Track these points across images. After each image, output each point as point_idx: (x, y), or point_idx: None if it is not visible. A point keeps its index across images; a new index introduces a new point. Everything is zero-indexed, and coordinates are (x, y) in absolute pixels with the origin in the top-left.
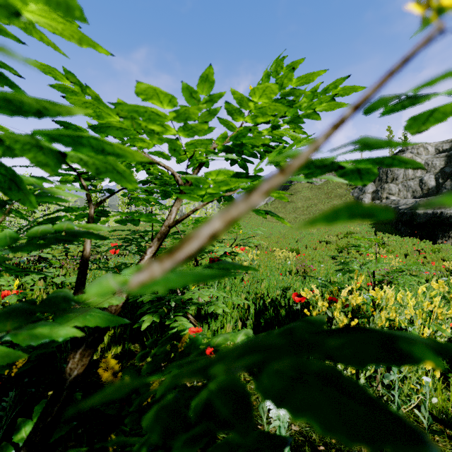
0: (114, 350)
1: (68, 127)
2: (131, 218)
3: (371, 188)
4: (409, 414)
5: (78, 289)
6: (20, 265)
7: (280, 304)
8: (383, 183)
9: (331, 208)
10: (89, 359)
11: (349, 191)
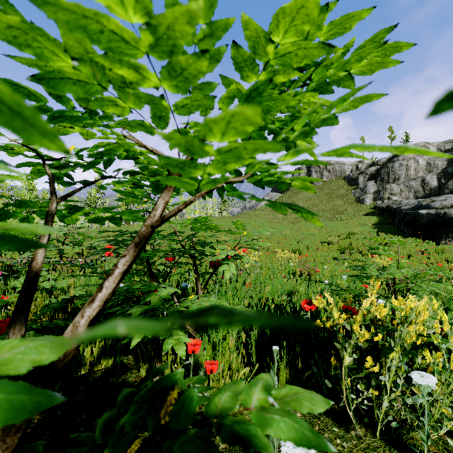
0: (105, 363)
1: (16, 91)
2: (110, 216)
3: (372, 188)
4: (437, 440)
5: (15, 319)
6: (10, 267)
7: (287, 311)
8: (384, 183)
9: (332, 209)
10: (19, 435)
11: (351, 191)
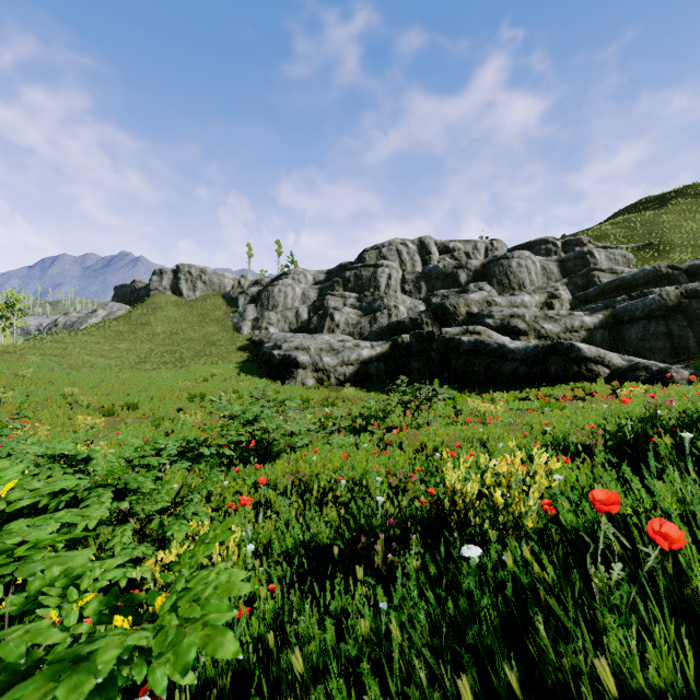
0: None
1: None
2: None
3: (252, 314)
4: None
5: None
6: None
7: None
8: (264, 309)
9: (204, 337)
10: None
11: (230, 314)
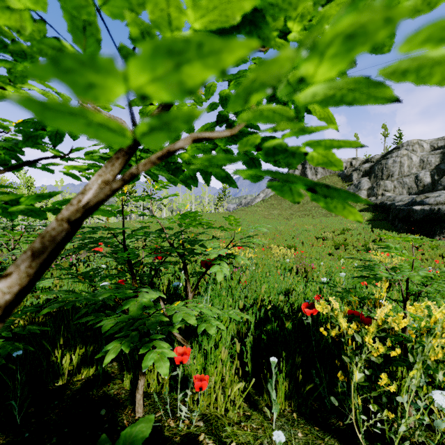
0: (85, 373)
1: None
2: (52, 207)
3: (366, 184)
4: None
5: None
6: None
7: (285, 315)
8: (378, 180)
9: None
10: None
11: (345, 187)
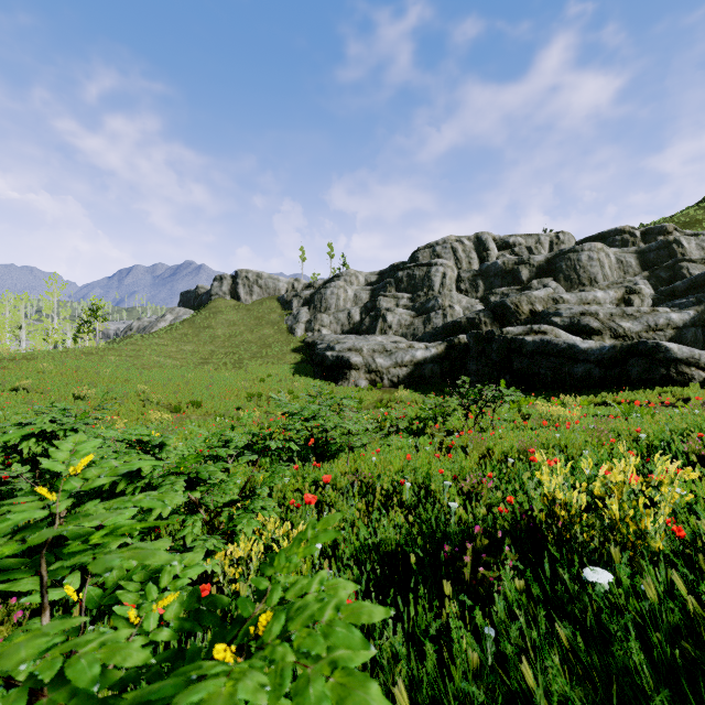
0: None
1: None
2: None
3: (305, 316)
4: None
5: None
6: None
7: None
8: (317, 312)
9: (260, 339)
10: None
11: (284, 317)
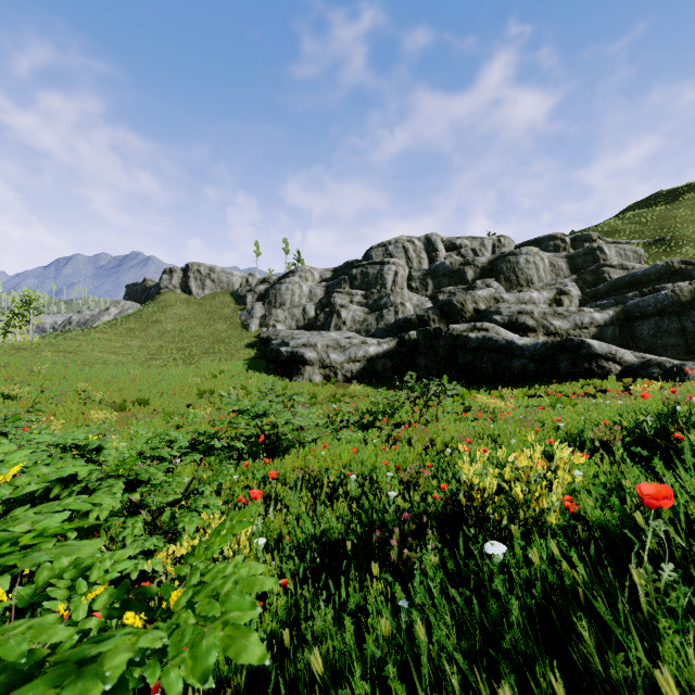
0: None
1: None
2: None
3: (259, 312)
4: None
5: None
6: None
7: None
8: (272, 307)
9: (213, 335)
10: None
11: (238, 312)
